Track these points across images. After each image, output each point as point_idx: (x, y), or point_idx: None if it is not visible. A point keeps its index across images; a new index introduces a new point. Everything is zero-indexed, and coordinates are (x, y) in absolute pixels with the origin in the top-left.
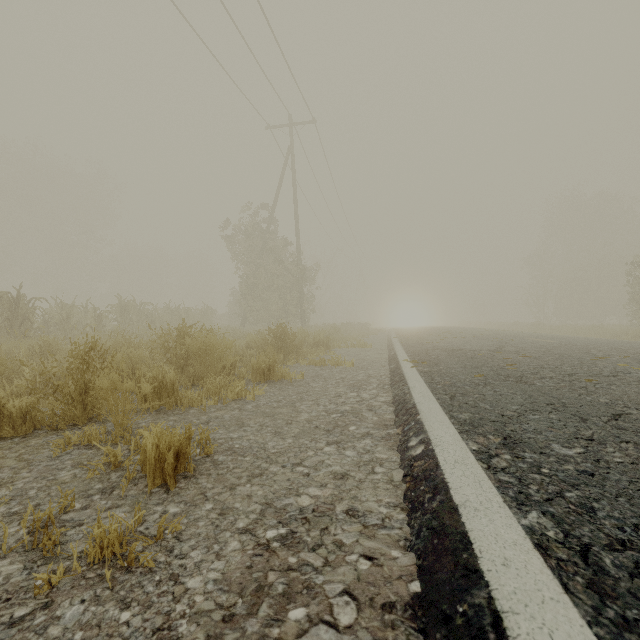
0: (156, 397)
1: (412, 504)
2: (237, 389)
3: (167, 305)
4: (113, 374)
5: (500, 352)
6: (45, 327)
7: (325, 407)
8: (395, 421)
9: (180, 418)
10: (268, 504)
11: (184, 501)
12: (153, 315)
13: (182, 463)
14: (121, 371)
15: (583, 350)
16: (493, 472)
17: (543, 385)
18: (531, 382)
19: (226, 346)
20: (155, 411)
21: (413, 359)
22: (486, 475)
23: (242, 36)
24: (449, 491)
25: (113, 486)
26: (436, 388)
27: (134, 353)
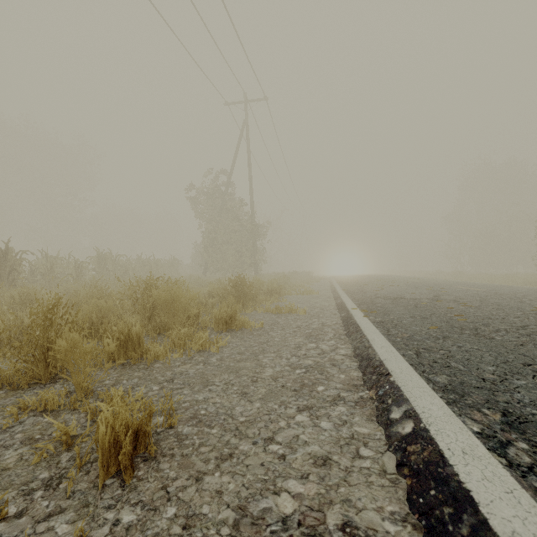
0: (122, 351)
1: (426, 520)
2: (201, 341)
3: (139, 257)
4: (73, 334)
5: (440, 301)
6: (32, 276)
7: (288, 360)
8: (364, 380)
9: (145, 374)
10: (243, 509)
11: (141, 502)
12: (127, 265)
13: (142, 442)
14: (91, 322)
15: (515, 299)
16: (520, 474)
17: (504, 339)
18: (489, 336)
19: (190, 298)
20: (120, 365)
21: (361, 308)
22: (514, 479)
23: (204, 23)
24: (478, 508)
25: (61, 475)
26: (396, 341)
27: (104, 304)
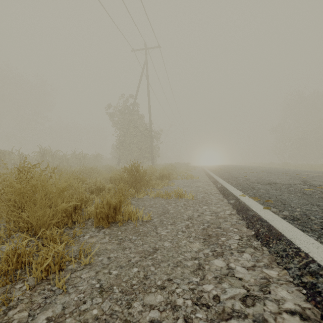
0: None
1: None
2: (44, 264)
3: (73, 152)
4: None
5: (320, 187)
6: None
7: None
8: None
9: None
10: None
11: None
12: (62, 158)
13: None
14: None
15: None
16: None
17: None
18: None
19: (58, 189)
20: None
21: (248, 194)
22: None
23: None
24: None
25: None
26: None
27: None
